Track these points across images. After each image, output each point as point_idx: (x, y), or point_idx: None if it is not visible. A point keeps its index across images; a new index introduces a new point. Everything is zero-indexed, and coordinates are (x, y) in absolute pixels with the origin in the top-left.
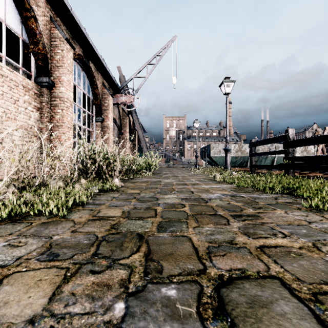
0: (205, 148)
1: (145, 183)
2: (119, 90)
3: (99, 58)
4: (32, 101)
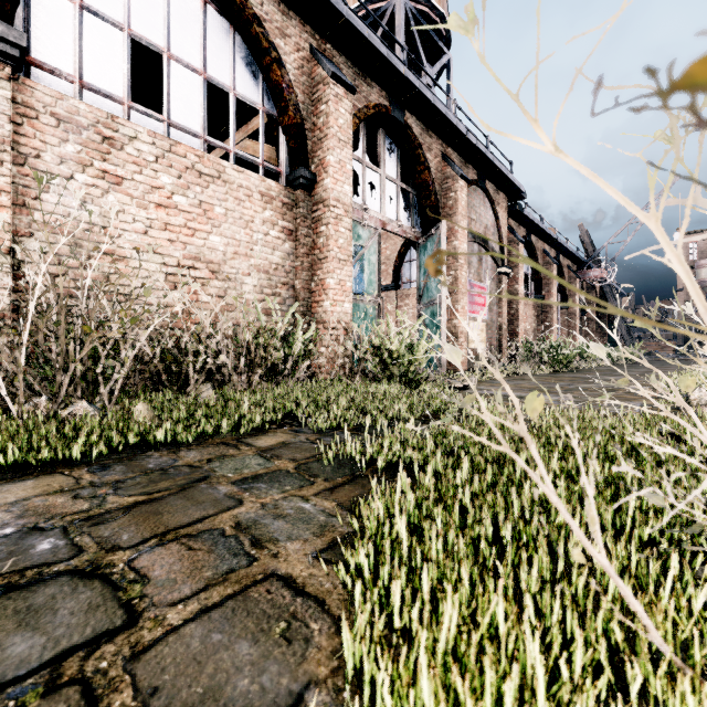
0: None
1: (628, 366)
2: (585, 265)
3: (570, 251)
4: (535, 313)
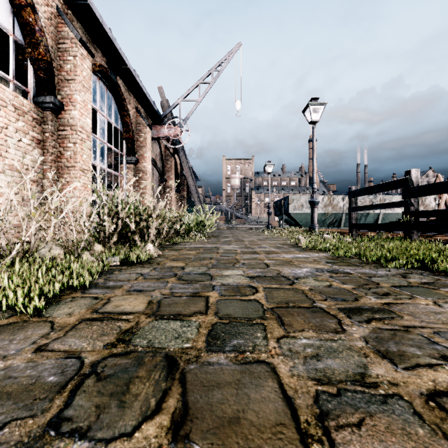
0: (282, 202)
1: (195, 251)
2: (160, 120)
3: (131, 72)
4: (29, 130)
